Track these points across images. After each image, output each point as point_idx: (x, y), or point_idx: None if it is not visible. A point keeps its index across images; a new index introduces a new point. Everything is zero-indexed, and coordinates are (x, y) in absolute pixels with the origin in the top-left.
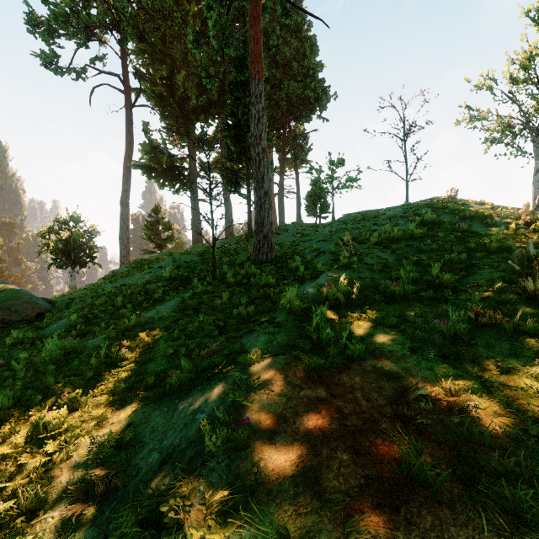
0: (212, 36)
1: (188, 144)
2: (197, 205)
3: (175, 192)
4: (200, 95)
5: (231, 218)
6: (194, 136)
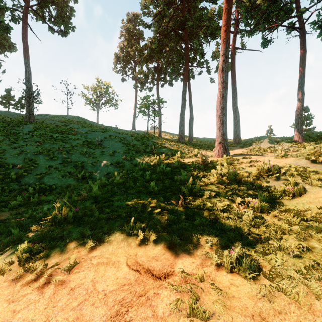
0: None
1: None
2: None
3: None
4: None
5: None
6: None
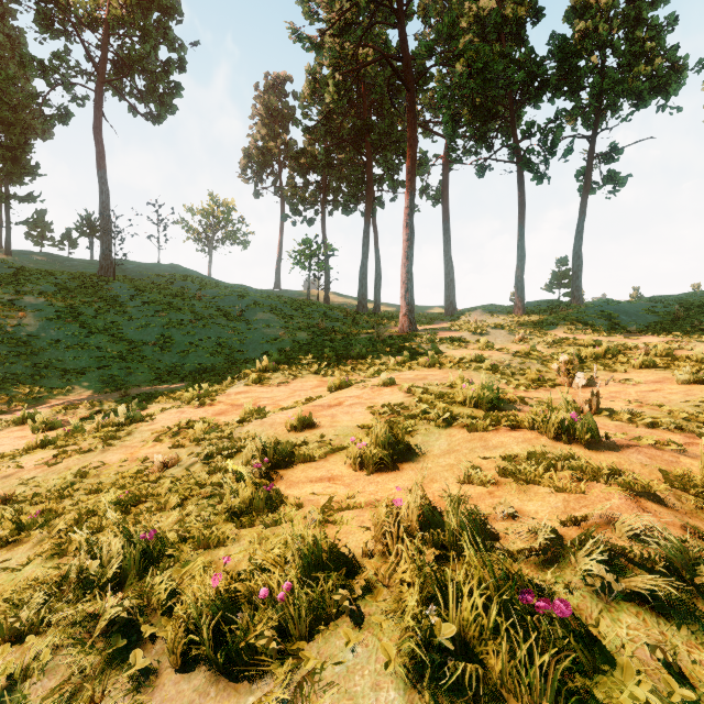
0: None
1: None
2: None
3: None
4: None
5: None
6: None
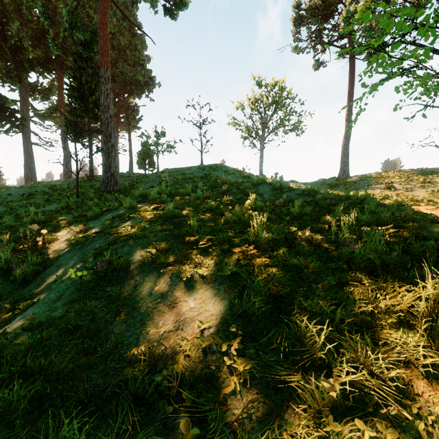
0: (50, 0)
1: (19, 89)
2: (31, 147)
3: (4, 132)
4: (35, 47)
5: (70, 163)
6: (27, 82)
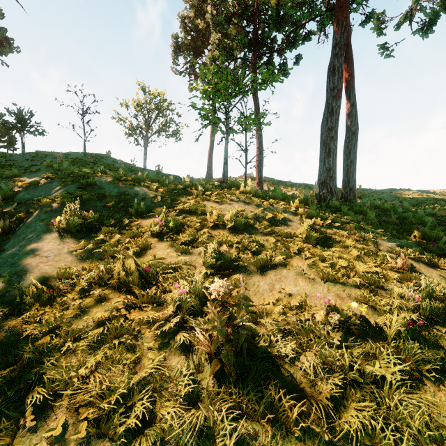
0: None
1: None
2: None
3: None
4: None
5: None
6: None
